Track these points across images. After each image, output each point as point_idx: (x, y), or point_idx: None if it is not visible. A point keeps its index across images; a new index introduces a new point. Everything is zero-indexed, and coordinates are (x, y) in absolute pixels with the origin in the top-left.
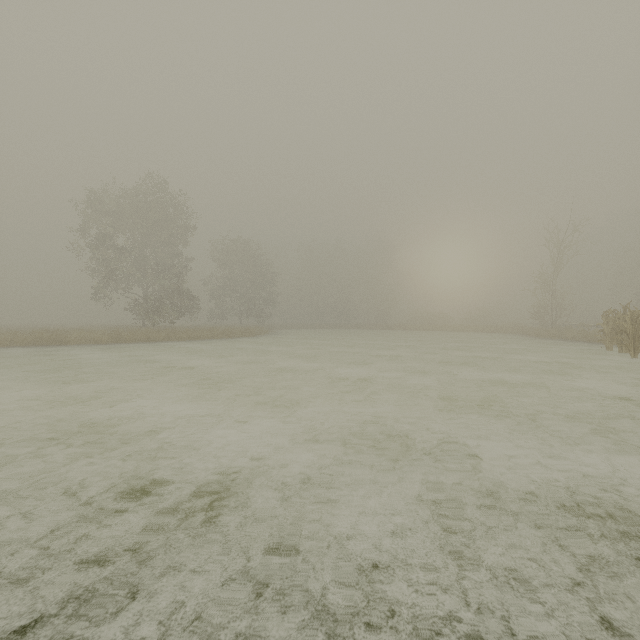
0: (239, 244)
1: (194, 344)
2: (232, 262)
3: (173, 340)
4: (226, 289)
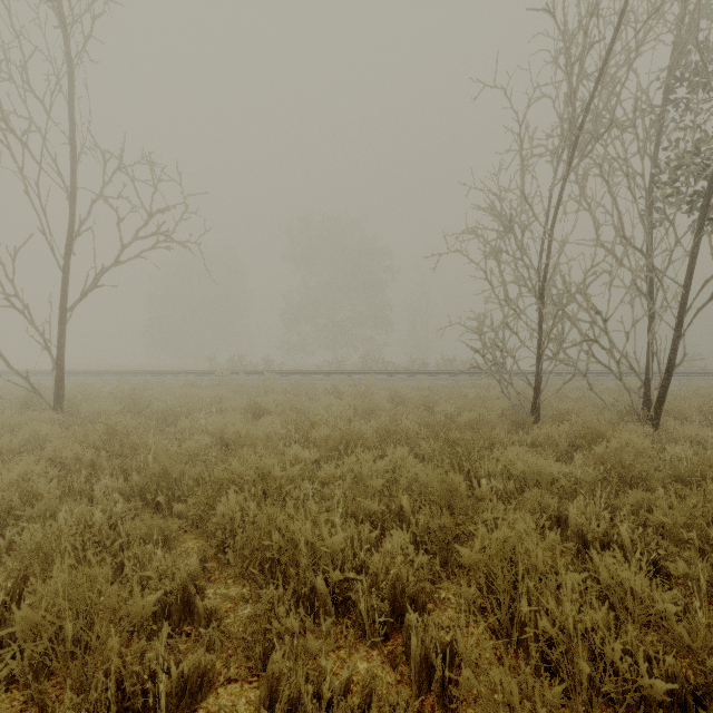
0: None
1: None
2: None
3: None
4: None
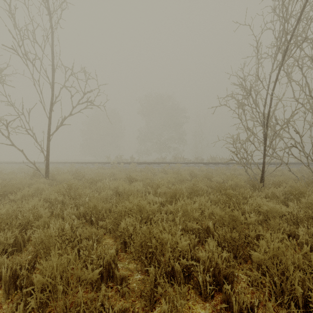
0: None
1: None
2: None
3: None
4: None
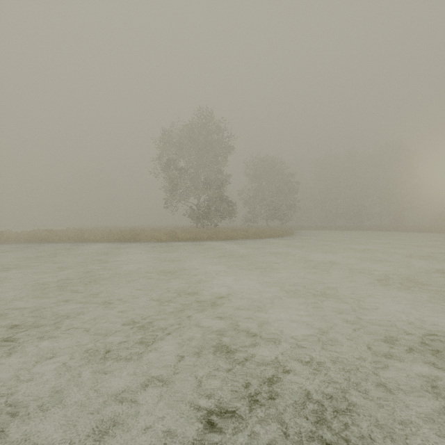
0: (266, 161)
1: (231, 244)
2: (260, 176)
3: (215, 239)
4: (256, 198)
